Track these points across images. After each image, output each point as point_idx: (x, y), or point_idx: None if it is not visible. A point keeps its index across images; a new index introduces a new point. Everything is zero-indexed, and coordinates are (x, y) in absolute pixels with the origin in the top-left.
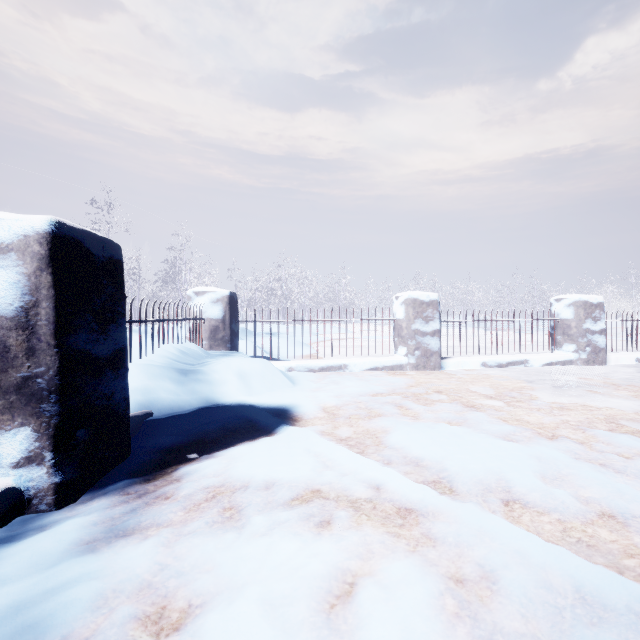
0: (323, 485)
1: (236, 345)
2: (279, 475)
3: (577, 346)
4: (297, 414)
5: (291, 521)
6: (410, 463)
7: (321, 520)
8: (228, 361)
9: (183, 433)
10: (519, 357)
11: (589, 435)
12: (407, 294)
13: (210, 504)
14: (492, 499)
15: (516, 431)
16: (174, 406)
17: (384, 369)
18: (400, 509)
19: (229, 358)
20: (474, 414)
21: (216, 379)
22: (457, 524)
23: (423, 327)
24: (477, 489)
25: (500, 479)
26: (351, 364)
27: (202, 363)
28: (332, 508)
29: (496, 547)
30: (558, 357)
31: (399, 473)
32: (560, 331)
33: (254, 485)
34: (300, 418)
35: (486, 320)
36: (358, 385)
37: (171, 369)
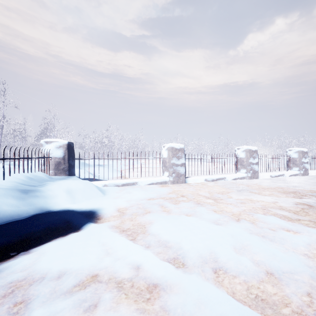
0: (101, 270)
1: (72, 172)
2: (71, 265)
3: (246, 170)
4: (100, 214)
5: (65, 311)
6: (161, 245)
7: (90, 305)
8: (62, 183)
9: (14, 235)
10: (222, 176)
11: (255, 218)
12: (169, 144)
13: (5, 300)
14: (207, 269)
15: (220, 218)
16: (14, 215)
17: (157, 184)
18: (149, 285)
19: (64, 181)
20: (200, 209)
21: (50, 195)
22: (184, 295)
23: (176, 162)
24: (199, 262)
25: (212, 253)
26: (139, 182)
27: (42, 185)
28: (102, 291)
29: (208, 314)
30: (238, 175)
31: (153, 254)
32: (239, 163)
33: (49, 276)
34: (102, 217)
35: (207, 158)
36: (141, 194)
37: (15, 190)
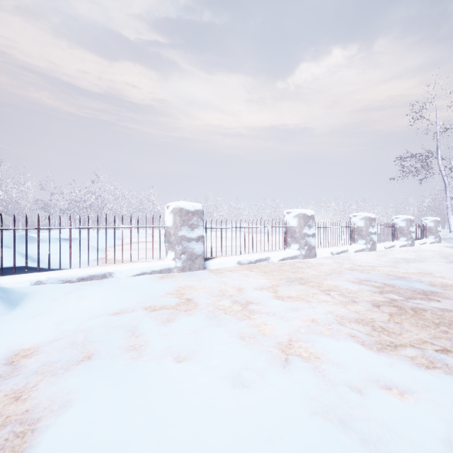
0: None
1: None
2: None
3: (299, 245)
4: None
5: None
6: None
7: None
8: None
9: None
10: (264, 255)
11: (319, 352)
12: (174, 204)
13: None
14: None
15: (250, 362)
16: None
17: (152, 273)
18: None
19: None
20: (212, 335)
21: None
22: None
23: (189, 233)
24: None
25: None
26: (117, 271)
27: None
28: None
29: None
30: (288, 254)
31: None
32: (289, 235)
33: None
34: None
35: (241, 227)
36: (105, 300)
37: None
